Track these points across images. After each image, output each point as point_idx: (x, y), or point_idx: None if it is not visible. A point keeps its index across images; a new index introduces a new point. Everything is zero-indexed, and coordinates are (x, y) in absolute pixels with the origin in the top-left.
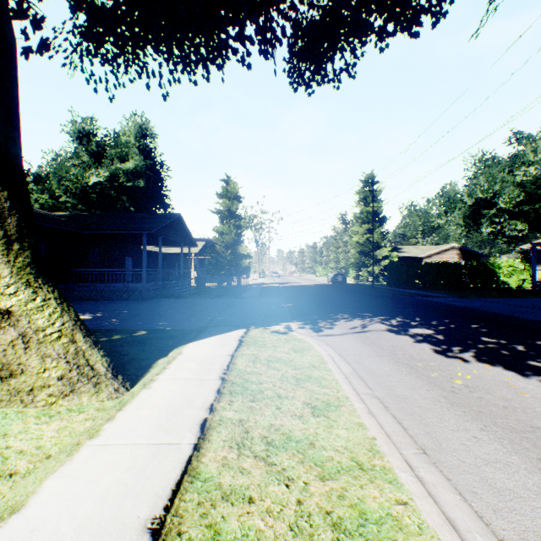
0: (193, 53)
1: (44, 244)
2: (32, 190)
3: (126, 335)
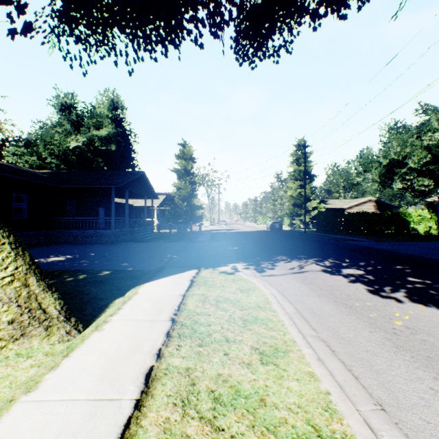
0: (154, 35)
1: (27, 196)
2: (23, 153)
3: (91, 275)
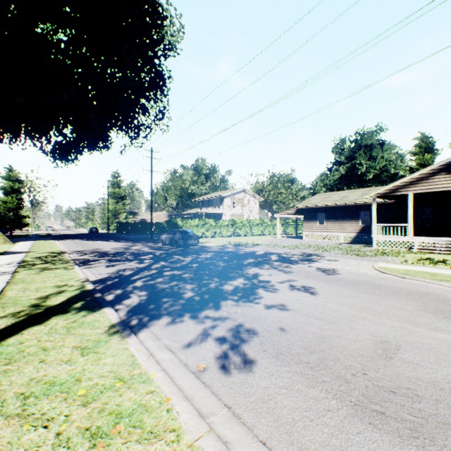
0: None
1: None
2: None
3: None
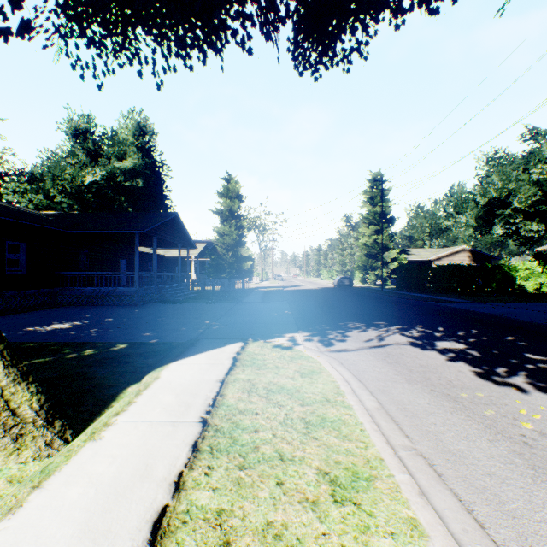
0: (190, 37)
1: (25, 245)
2: (26, 190)
3: (100, 350)
